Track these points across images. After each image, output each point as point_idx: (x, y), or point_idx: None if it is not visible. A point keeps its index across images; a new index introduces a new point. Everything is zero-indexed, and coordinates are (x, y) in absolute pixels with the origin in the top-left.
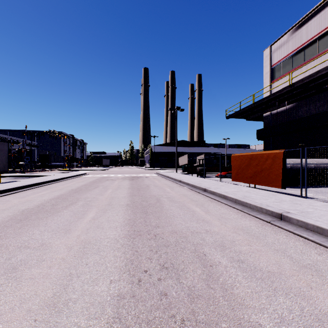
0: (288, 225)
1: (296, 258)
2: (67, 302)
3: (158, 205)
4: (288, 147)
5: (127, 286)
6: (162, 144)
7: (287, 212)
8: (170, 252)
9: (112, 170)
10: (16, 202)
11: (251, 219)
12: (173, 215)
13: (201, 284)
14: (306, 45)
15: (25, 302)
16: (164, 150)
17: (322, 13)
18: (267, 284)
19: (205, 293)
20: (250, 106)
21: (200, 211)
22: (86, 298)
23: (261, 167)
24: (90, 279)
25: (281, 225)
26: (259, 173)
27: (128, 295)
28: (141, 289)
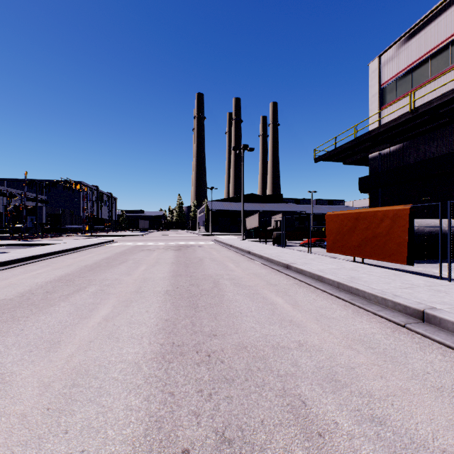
0: (438, 332)
1: None
2: None
3: (215, 292)
4: (405, 203)
5: None
6: (223, 199)
7: (433, 309)
8: (236, 397)
9: (152, 236)
10: None
11: (371, 319)
12: (241, 311)
13: None
14: (433, 53)
15: None
16: (225, 207)
17: None
18: None
19: None
20: (351, 143)
21: (284, 303)
22: None
23: (373, 232)
24: None
25: (427, 333)
26: (369, 242)
27: None
28: None
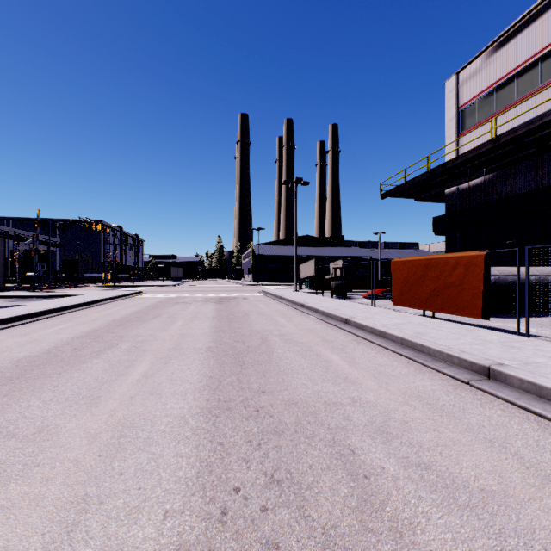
0: (503, 388)
1: (530, 459)
2: None
3: (263, 349)
4: (487, 247)
5: (197, 527)
6: (272, 242)
7: (499, 365)
8: (285, 447)
9: (187, 286)
10: (10, 343)
11: (434, 377)
12: (292, 369)
13: (349, 521)
14: (520, 71)
15: None
16: (275, 252)
17: (548, 14)
18: (483, 519)
19: (358, 544)
20: (423, 177)
21: (340, 361)
22: None
23: (444, 282)
24: (124, 509)
25: (491, 389)
26: (440, 293)
27: (199, 549)
28: (225, 533)
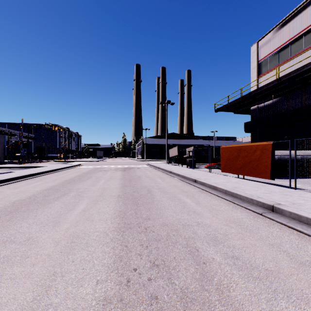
0: (280, 217)
1: (293, 254)
2: (48, 308)
3: (149, 196)
4: (274, 139)
5: (114, 288)
6: (153, 137)
7: (278, 204)
8: (161, 248)
9: (105, 161)
10: (8, 193)
11: (243, 211)
12: (164, 206)
13: (195, 285)
14: (292, 41)
15: (1, 308)
16: (155, 142)
17: (308, 9)
18: (266, 284)
19: (199, 297)
20: (238, 100)
21: (191, 202)
22: (69, 303)
23: (249, 159)
24: (75, 279)
25: (273, 217)
26: (247, 165)
27: (116, 299)
28: (129, 291)
